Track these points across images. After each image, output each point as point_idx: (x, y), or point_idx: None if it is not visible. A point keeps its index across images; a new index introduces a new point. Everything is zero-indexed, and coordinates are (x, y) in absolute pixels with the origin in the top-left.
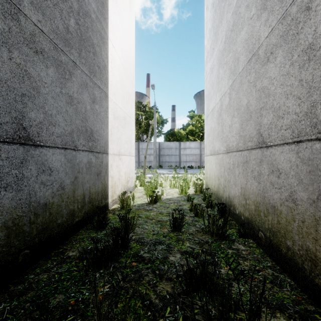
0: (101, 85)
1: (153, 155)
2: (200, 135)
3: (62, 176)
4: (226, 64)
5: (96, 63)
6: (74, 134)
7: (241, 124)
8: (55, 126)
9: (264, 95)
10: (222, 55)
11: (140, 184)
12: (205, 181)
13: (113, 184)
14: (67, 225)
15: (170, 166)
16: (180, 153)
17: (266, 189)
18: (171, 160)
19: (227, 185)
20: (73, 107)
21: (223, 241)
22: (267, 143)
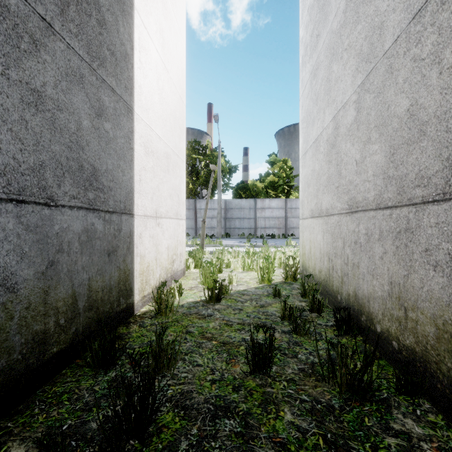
0: (116, 87)
1: (216, 219)
2: (285, 189)
3: (9, 263)
4: (348, 49)
5: (106, 44)
6: (48, 172)
7: (389, 154)
8: None
9: None
10: (338, 37)
11: (194, 264)
12: (300, 260)
13: (143, 269)
14: (27, 367)
15: (242, 234)
16: (256, 215)
17: None
18: (242, 226)
19: (351, 273)
20: (44, 114)
21: (366, 403)
22: None
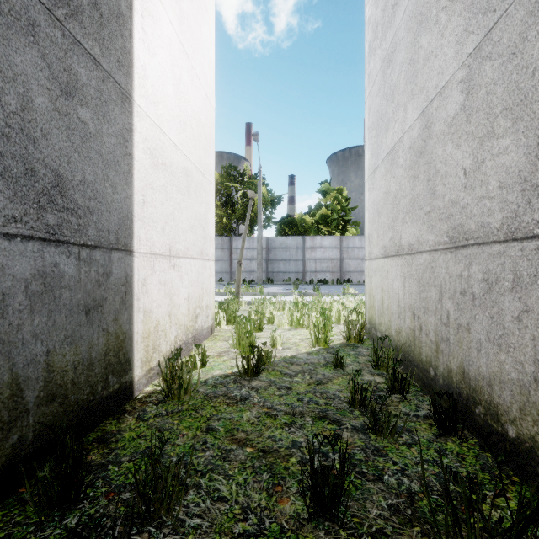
0: (102, 59)
1: (256, 260)
2: (340, 225)
3: None
4: (449, 5)
5: None
6: None
7: (537, 149)
8: None
9: None
10: None
11: (226, 319)
12: (367, 314)
13: (149, 330)
14: None
15: (287, 279)
16: (305, 256)
17: None
18: (288, 269)
19: (454, 339)
20: None
21: None
22: None
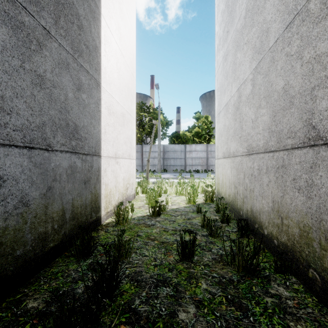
0: (90, 70)
1: (157, 159)
2: (206, 137)
3: (24, 187)
4: (247, 43)
5: (83, 41)
6: (47, 128)
7: (272, 116)
8: (11, 114)
9: (321, 66)
10: (241, 34)
11: (142, 191)
12: (216, 188)
13: (107, 193)
14: (35, 255)
15: (175, 170)
16: (186, 156)
17: (324, 208)
18: (176, 164)
19: (249, 196)
20: (45, 91)
21: (254, 278)
22: (327, 139)
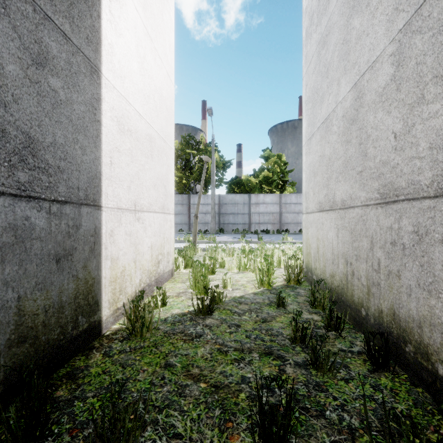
0: (72, 34)
1: (210, 214)
2: (279, 185)
3: None
4: None
5: None
6: None
7: None
8: None
9: None
10: None
11: (184, 263)
12: (304, 260)
13: (116, 275)
14: None
15: (236, 230)
16: (251, 210)
17: None
18: (237, 221)
19: (385, 284)
20: None
21: None
22: None
